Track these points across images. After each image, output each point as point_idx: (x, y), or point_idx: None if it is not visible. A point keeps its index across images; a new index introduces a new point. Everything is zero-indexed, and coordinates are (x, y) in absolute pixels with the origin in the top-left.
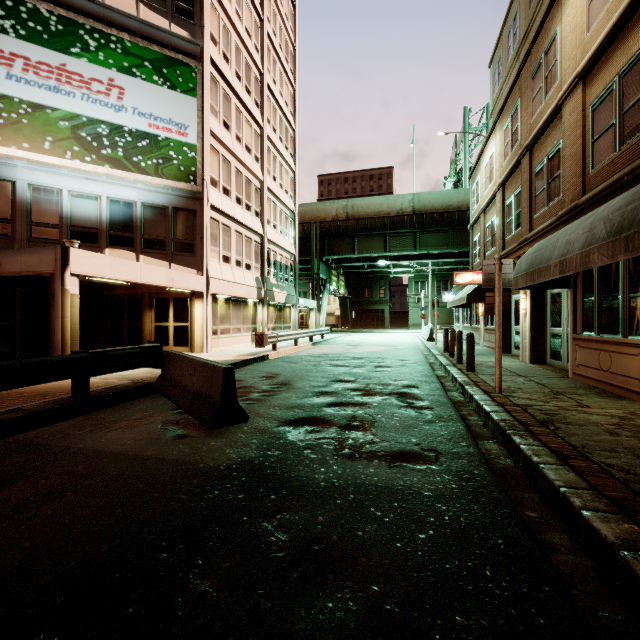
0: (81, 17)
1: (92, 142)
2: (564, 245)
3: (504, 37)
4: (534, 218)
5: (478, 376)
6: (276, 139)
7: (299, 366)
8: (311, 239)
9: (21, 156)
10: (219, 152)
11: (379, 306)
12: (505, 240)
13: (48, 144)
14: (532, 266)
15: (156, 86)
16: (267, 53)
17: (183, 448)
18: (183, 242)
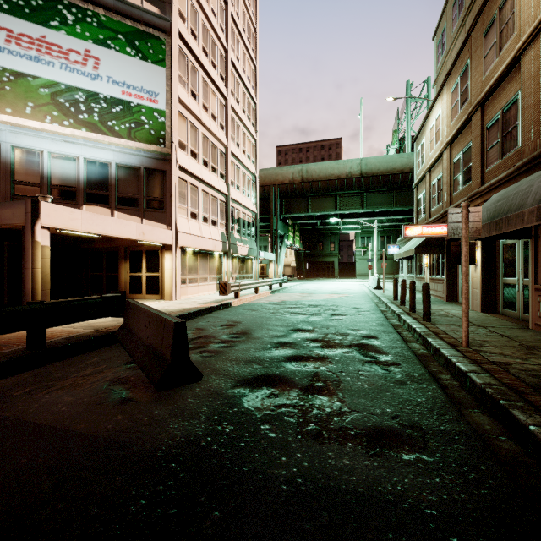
0: None
1: (70, 108)
2: None
3: (448, 9)
4: (486, 172)
5: (436, 326)
6: (239, 110)
7: (259, 314)
8: (270, 200)
9: (4, 120)
10: (187, 119)
11: (329, 258)
12: (452, 195)
13: (29, 109)
14: (497, 215)
15: (129, 57)
16: (231, 33)
17: (121, 419)
18: (154, 199)
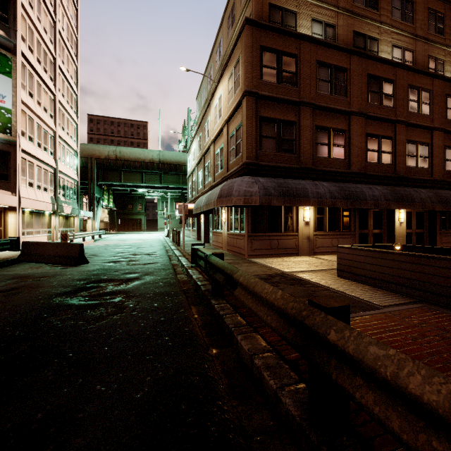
0: None
1: None
2: (201, 202)
3: (201, 92)
4: (205, 184)
5: (180, 247)
6: (64, 102)
7: (95, 250)
8: (88, 169)
9: None
10: (26, 113)
11: (138, 216)
12: (198, 190)
13: None
14: (196, 206)
15: None
16: (58, 43)
17: (71, 269)
18: None
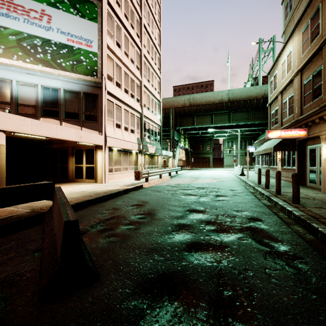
0: None
1: (30, 49)
2: None
3: None
4: None
5: (309, 209)
6: (149, 58)
7: (162, 194)
8: (169, 117)
9: None
10: (113, 60)
11: (207, 155)
12: (303, 108)
13: (1, 50)
14: None
15: (72, 15)
16: (144, 7)
17: None
18: (90, 114)
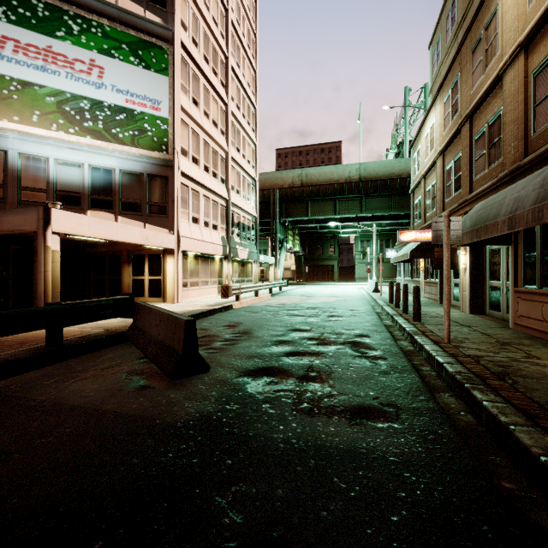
0: (65, 4)
1: (75, 116)
2: (513, 202)
3: (443, 21)
4: (474, 181)
5: (425, 326)
6: (239, 115)
7: (259, 315)
8: (270, 203)
9: (12, 128)
10: (189, 125)
11: (329, 262)
12: (445, 202)
13: (36, 117)
14: (477, 223)
15: (132, 66)
16: (231, 40)
17: (143, 401)
18: (156, 205)
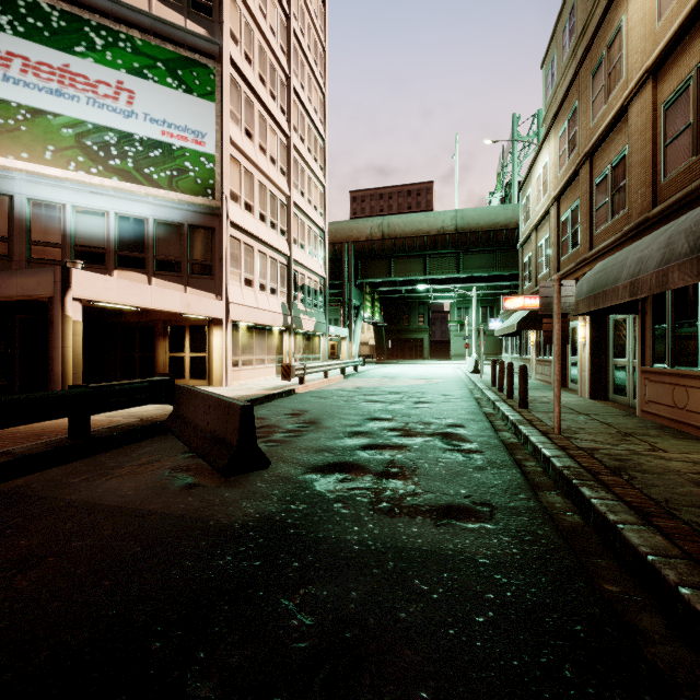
0: (86, 12)
1: (99, 152)
2: (635, 263)
3: (558, 34)
4: (595, 235)
5: (532, 414)
6: (304, 150)
7: (329, 402)
8: (343, 261)
9: (19, 167)
10: (240, 163)
11: (418, 335)
12: (560, 260)
13: (49, 154)
14: (596, 288)
15: (170, 89)
16: (294, 54)
17: (192, 500)
18: (200, 263)
